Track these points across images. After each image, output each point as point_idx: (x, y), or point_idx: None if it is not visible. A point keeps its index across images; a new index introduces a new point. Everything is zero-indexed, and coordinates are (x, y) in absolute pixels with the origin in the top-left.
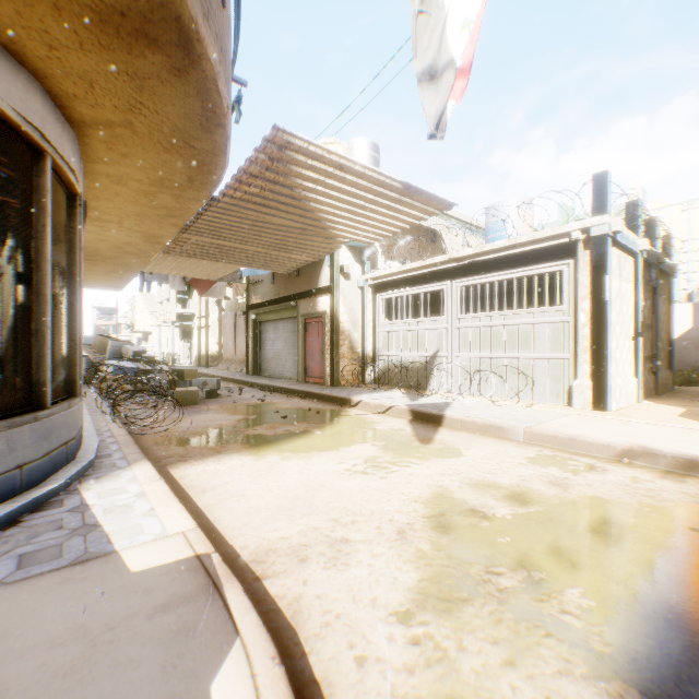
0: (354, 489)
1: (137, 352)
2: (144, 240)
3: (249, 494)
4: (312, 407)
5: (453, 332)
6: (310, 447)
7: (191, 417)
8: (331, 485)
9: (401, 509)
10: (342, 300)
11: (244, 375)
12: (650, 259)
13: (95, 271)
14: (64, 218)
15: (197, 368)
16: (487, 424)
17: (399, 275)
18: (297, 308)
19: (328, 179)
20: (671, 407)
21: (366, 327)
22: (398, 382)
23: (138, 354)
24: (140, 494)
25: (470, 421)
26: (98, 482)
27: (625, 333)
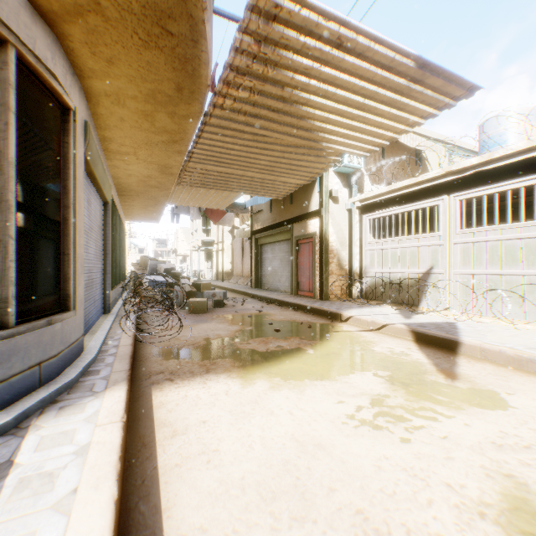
0: (366, 461)
1: (166, 269)
2: (159, 172)
3: (224, 448)
4: (304, 320)
5: (450, 248)
6: (302, 371)
7: (197, 326)
8: (331, 446)
9: (461, 535)
10: (331, 222)
11: (248, 287)
12: None
13: (135, 206)
14: (55, 132)
15: (215, 282)
16: (522, 356)
17: (387, 195)
18: (290, 231)
19: (323, 67)
20: None
21: (353, 246)
22: (387, 298)
23: (167, 270)
24: (82, 448)
25: (493, 350)
26: (57, 415)
27: None
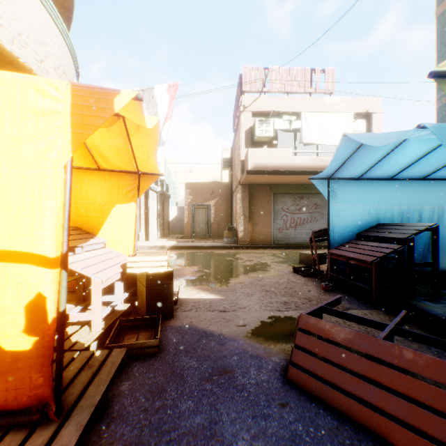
0: None
1: None
2: None
3: None
4: None
5: None
6: None
7: None
8: None
9: None
10: None
11: None
12: (162, 193)
13: None
14: None
15: None
16: None
17: None
18: None
19: None
20: (165, 239)
21: None
22: None
23: None
24: None
25: None
26: None
27: (154, 217)
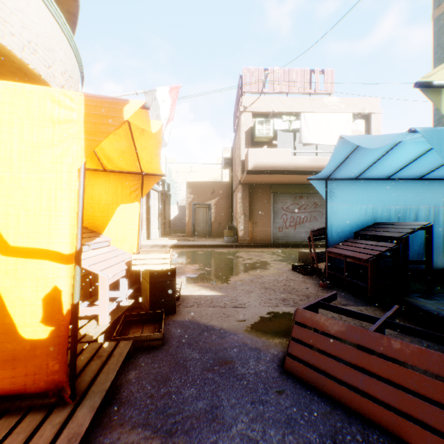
0: None
1: None
2: None
3: None
4: None
5: None
6: None
7: None
8: None
9: None
10: None
11: None
12: (163, 193)
13: None
14: None
15: None
16: None
17: None
18: None
19: None
20: (167, 238)
21: None
22: None
23: None
24: None
25: None
26: None
27: (156, 216)
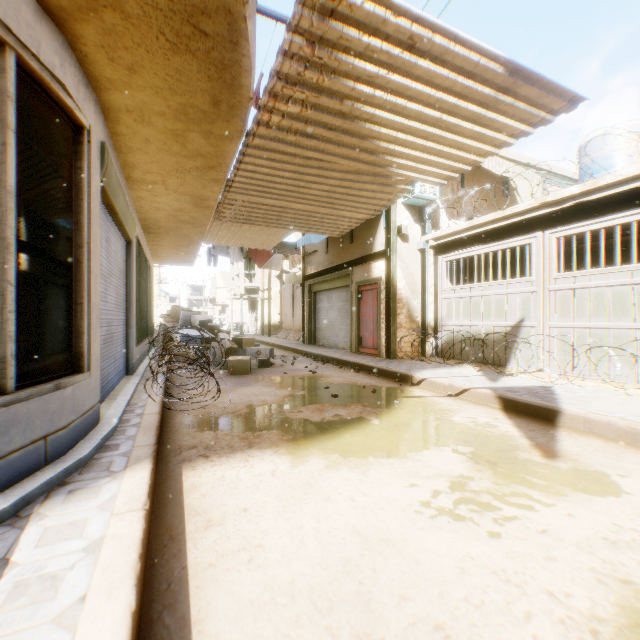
0: (446, 562)
1: (202, 321)
2: (193, 205)
3: (269, 543)
4: (367, 384)
5: (545, 296)
6: (366, 447)
7: (238, 390)
8: (402, 541)
9: None
10: (399, 265)
11: (299, 343)
12: None
13: (164, 246)
14: (66, 155)
15: (260, 336)
16: (636, 429)
17: (468, 232)
18: (351, 276)
19: (391, 74)
20: None
21: (426, 293)
22: (468, 357)
23: (203, 323)
24: (94, 543)
25: (600, 421)
26: (65, 501)
27: None
